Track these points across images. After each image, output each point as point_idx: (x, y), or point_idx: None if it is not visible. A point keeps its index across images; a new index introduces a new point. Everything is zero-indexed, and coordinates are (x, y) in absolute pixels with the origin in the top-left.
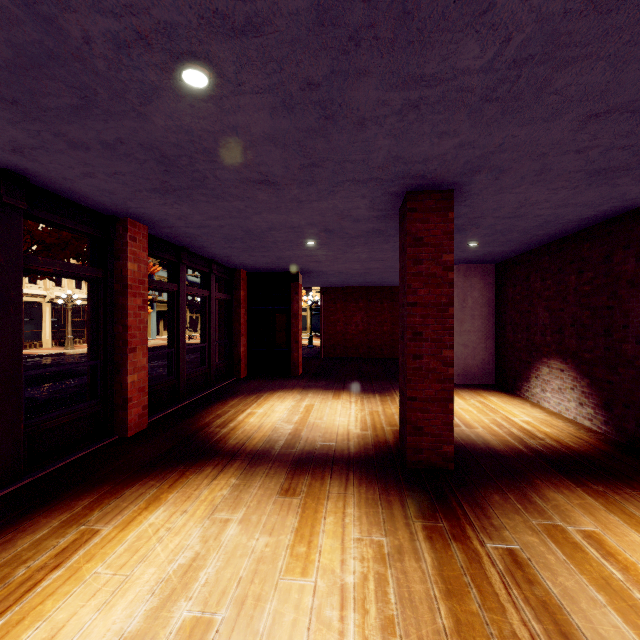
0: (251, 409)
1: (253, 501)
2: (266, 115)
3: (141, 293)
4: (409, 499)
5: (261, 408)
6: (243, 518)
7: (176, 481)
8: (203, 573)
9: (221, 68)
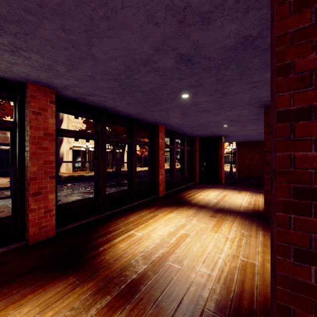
0: (200, 193)
1: (200, 216)
2: (204, 97)
3: (163, 149)
4: (260, 226)
5: (204, 193)
6: (197, 219)
7: (176, 208)
8: (186, 227)
9: (192, 92)
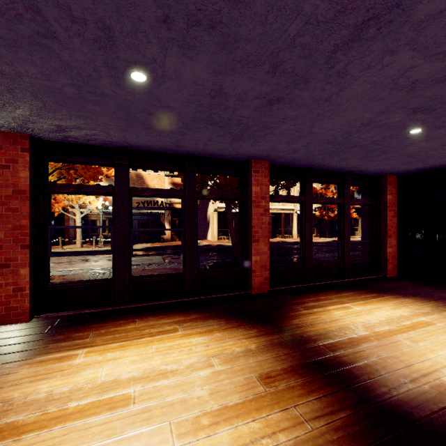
0: (351, 304)
1: (239, 366)
2: (190, 63)
3: (263, 205)
4: None
5: (361, 306)
6: (218, 371)
7: (231, 327)
8: (163, 381)
9: (139, 61)
